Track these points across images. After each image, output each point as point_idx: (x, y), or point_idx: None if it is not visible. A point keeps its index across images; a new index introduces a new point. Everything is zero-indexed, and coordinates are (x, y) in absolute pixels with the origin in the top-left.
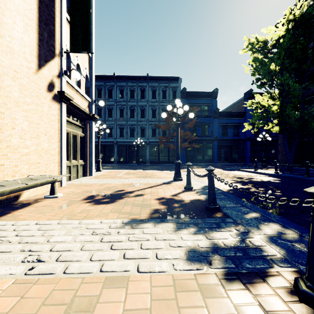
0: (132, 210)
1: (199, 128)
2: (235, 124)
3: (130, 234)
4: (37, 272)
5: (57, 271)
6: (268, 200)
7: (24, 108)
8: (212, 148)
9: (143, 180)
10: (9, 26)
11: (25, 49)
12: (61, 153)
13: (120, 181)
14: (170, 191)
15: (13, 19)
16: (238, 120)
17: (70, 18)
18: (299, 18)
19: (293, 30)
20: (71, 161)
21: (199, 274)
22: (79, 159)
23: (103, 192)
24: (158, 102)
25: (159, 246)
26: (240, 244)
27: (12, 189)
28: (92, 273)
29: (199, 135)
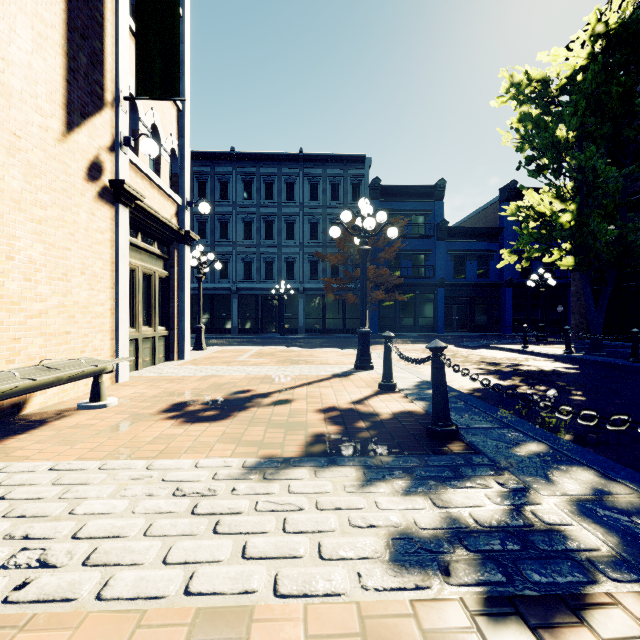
0: (266, 436)
1: (408, 260)
2: (480, 253)
3: (260, 495)
4: (34, 594)
5: (82, 592)
6: (580, 421)
7: (35, 215)
8: (433, 303)
9: (292, 368)
10: (0, 36)
11: (37, 89)
12: (116, 312)
13: (243, 370)
14: (349, 393)
15: (11, 22)
16: (487, 245)
17: (137, 27)
18: (616, 31)
19: (604, 55)
20: (140, 329)
21: (421, 598)
22: (158, 325)
23: (206, 395)
24: (323, 207)
25: (326, 524)
26: (511, 519)
27: (2, 391)
28: (165, 597)
29: (408, 276)
